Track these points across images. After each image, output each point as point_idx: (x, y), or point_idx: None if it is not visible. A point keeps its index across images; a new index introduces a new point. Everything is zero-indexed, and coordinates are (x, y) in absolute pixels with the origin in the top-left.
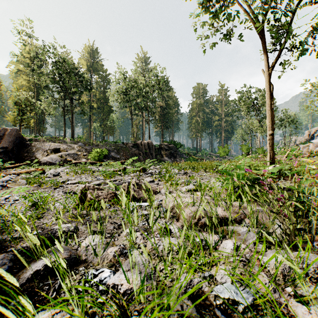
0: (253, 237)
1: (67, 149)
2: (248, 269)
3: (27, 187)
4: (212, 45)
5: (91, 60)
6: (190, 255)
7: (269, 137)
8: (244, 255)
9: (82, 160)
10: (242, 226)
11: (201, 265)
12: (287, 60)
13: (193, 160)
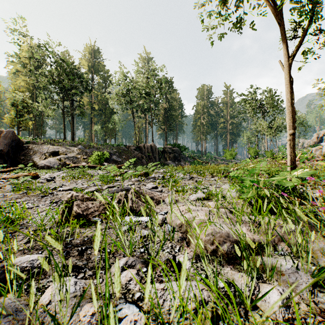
0: (307, 280)
1: (67, 152)
2: None
3: (11, 194)
4: (222, 36)
5: (92, 61)
6: (216, 322)
7: (289, 138)
8: (304, 319)
9: (82, 164)
10: (285, 261)
11: None
12: (310, 48)
13: (197, 164)
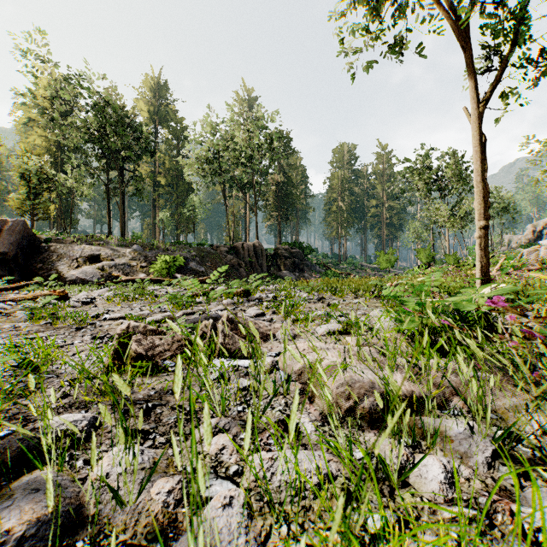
0: (485, 448)
1: (113, 257)
2: (493, 545)
3: (26, 325)
4: (371, 66)
5: (155, 103)
6: (347, 502)
7: (479, 233)
8: (474, 500)
9: (139, 276)
10: (456, 421)
11: (381, 541)
12: (514, 88)
13: (332, 276)
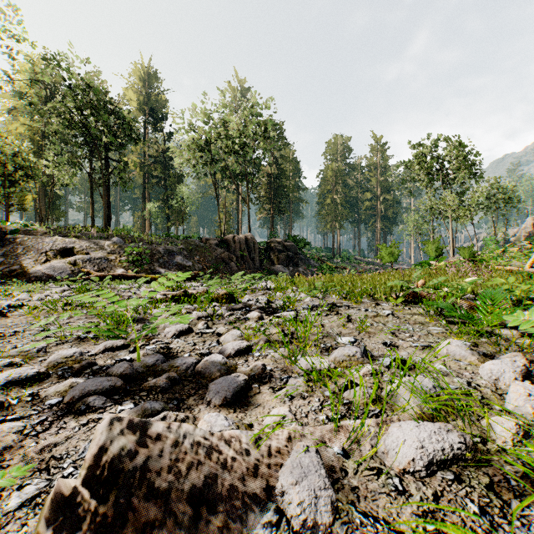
0: None
1: (89, 250)
2: None
3: None
4: None
5: (145, 93)
6: None
7: None
8: None
9: (117, 271)
10: None
11: None
12: None
13: (328, 270)
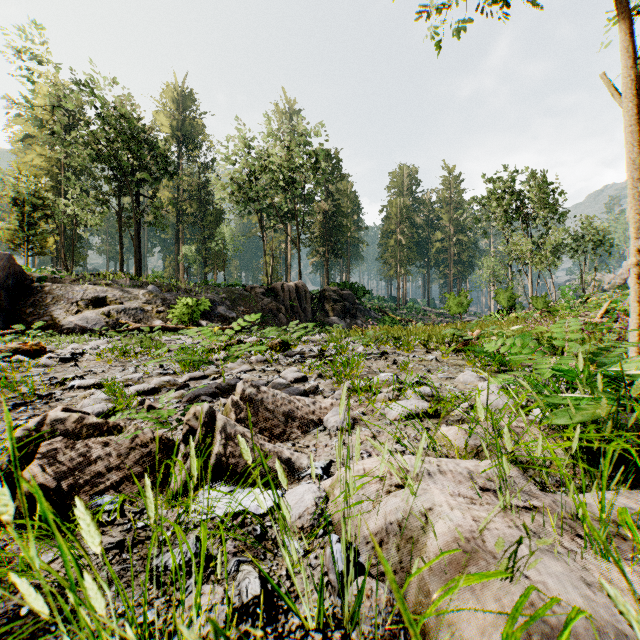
0: None
1: (123, 300)
2: None
3: None
4: (457, 28)
5: (179, 117)
6: None
7: (636, 258)
8: None
9: (155, 323)
10: None
11: None
12: None
13: (390, 323)
